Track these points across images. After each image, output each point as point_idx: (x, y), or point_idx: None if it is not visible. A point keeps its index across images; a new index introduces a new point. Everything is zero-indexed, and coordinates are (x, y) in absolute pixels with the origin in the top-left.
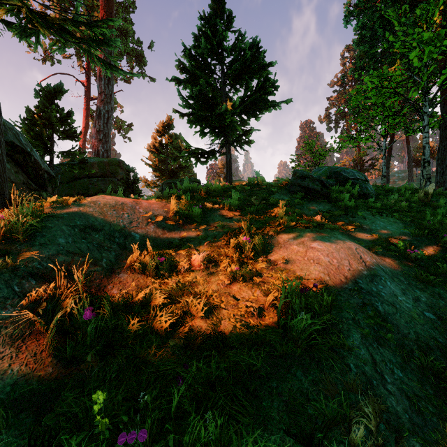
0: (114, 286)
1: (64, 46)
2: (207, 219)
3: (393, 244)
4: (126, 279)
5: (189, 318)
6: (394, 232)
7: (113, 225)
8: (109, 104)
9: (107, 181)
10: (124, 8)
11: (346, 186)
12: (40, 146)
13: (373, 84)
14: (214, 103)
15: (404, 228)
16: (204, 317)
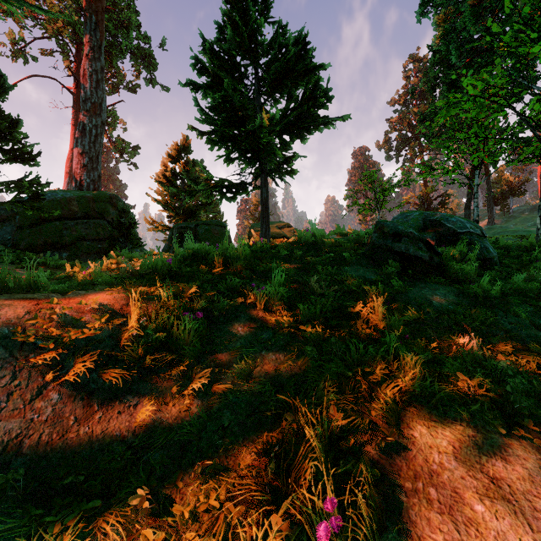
0: None
1: None
2: (215, 343)
3: None
4: None
5: None
6: None
7: None
8: (97, 116)
9: (91, 225)
10: None
11: (458, 247)
12: None
13: (476, 90)
14: (244, 116)
15: None
16: None
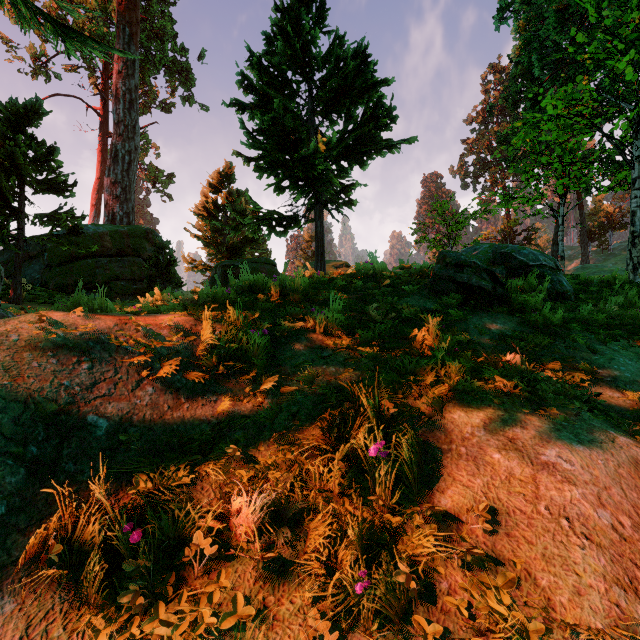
0: None
1: None
2: (279, 358)
3: None
4: (1, 631)
5: None
6: None
7: (34, 403)
8: (131, 140)
9: (126, 263)
10: None
11: (528, 280)
12: None
13: (555, 110)
14: (297, 140)
15: None
16: None
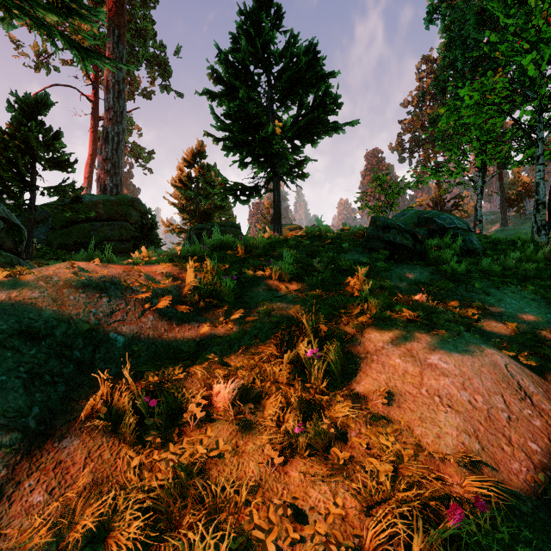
0: (39, 478)
1: (8, 15)
2: (244, 298)
3: (546, 343)
4: (74, 454)
5: None
6: (539, 319)
7: (74, 323)
8: (119, 124)
9: (115, 226)
10: (143, 2)
11: (444, 239)
12: (15, 179)
13: (472, 99)
14: (258, 124)
15: None
16: None
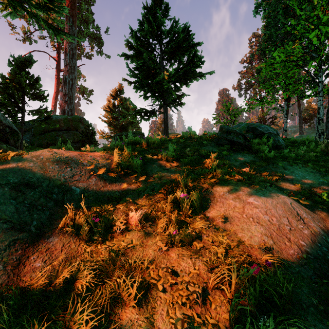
0: (38, 255)
1: (14, 10)
2: (146, 170)
3: (316, 195)
4: (55, 245)
5: (119, 305)
6: (314, 182)
7: (53, 180)
8: (73, 74)
9: (70, 134)
10: (86, 1)
11: (262, 139)
12: (13, 105)
13: (280, 58)
14: (154, 73)
15: (322, 178)
16: (137, 302)
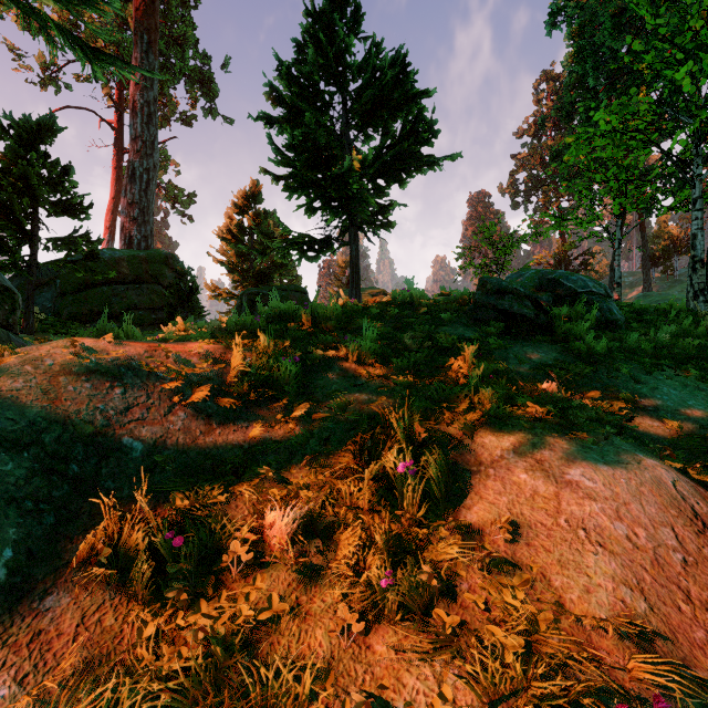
0: (6, 659)
1: None
2: (310, 387)
3: None
4: (60, 619)
5: None
6: None
7: (72, 424)
8: (150, 157)
9: (144, 291)
10: None
11: (575, 308)
12: (10, 228)
13: (609, 125)
14: (330, 157)
15: None
16: None
